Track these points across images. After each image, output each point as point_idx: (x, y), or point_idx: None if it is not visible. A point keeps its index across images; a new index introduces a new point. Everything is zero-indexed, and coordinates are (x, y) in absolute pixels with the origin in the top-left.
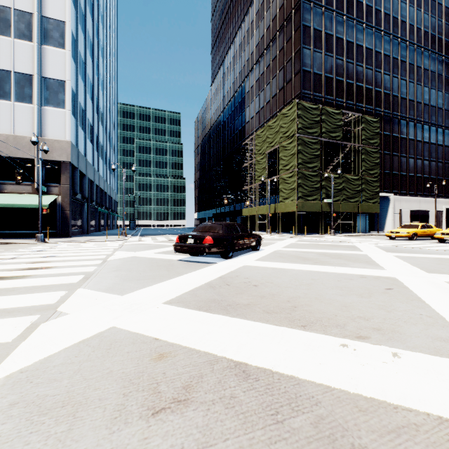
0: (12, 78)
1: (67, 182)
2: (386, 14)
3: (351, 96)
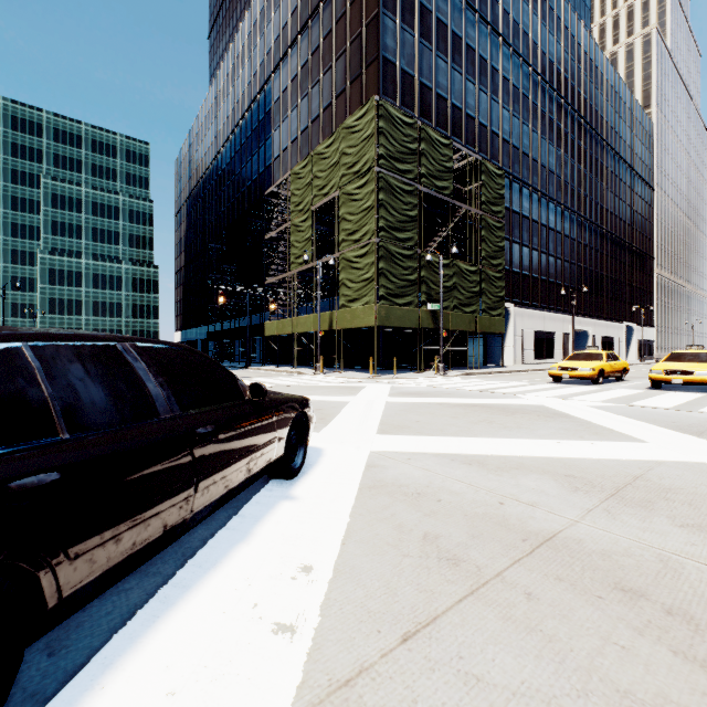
0: None
1: None
2: (505, 11)
3: (458, 130)
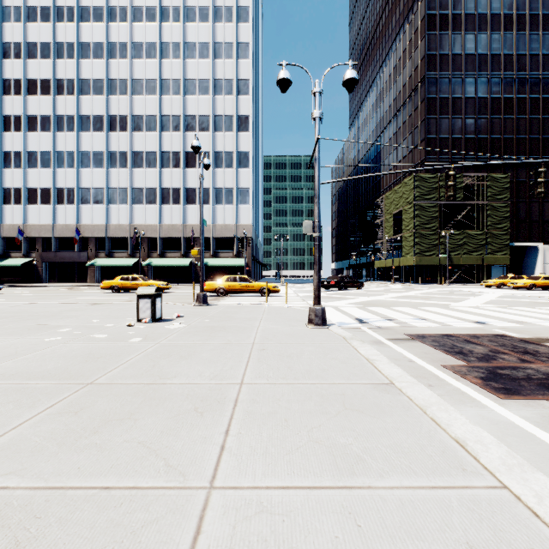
0: (224, 191)
1: (250, 249)
2: (533, 55)
3: (484, 150)
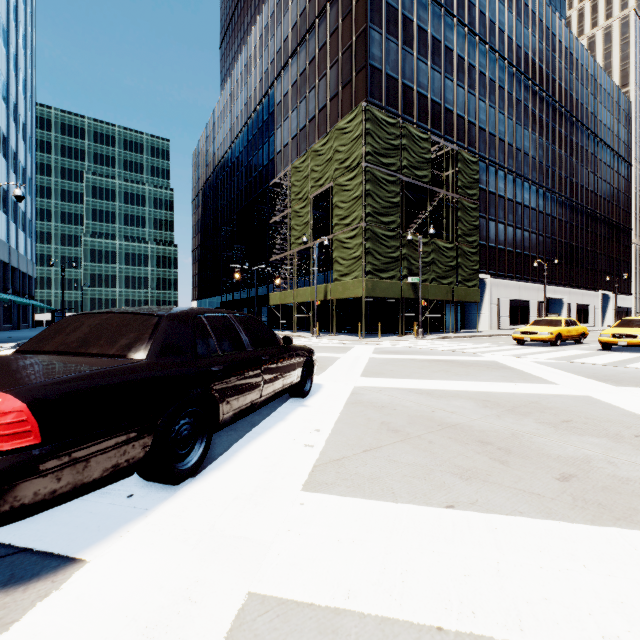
0: None
1: None
2: (481, 12)
3: (437, 123)
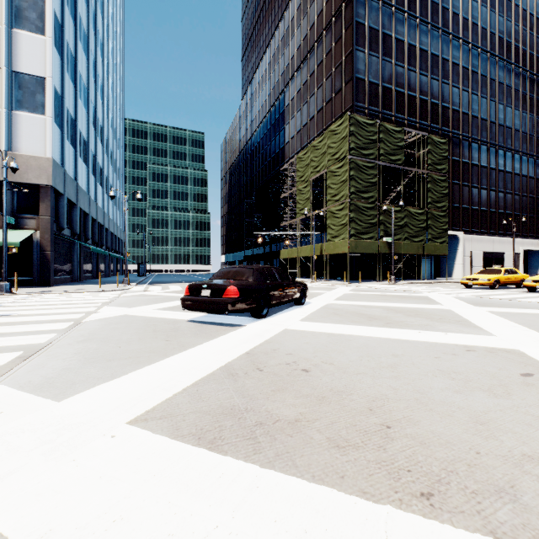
0: None
1: (48, 212)
2: (454, 14)
3: (413, 112)
